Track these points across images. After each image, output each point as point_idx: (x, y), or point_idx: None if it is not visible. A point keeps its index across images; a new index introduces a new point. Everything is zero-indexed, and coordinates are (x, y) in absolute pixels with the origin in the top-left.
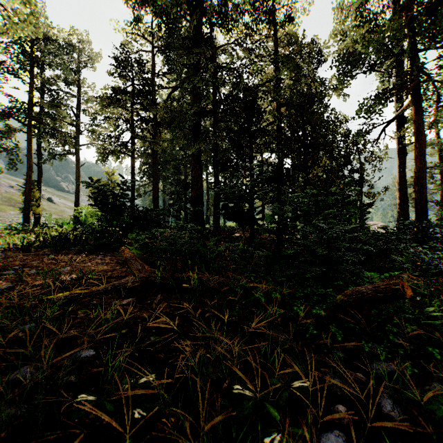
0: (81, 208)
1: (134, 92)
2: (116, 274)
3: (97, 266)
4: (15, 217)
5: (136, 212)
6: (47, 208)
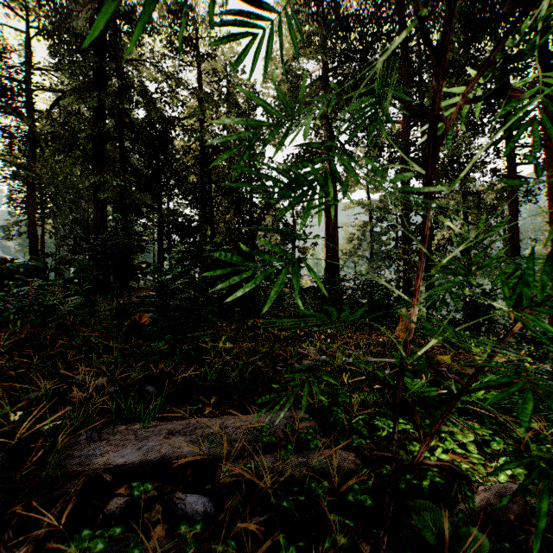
0: None
1: None
2: None
3: None
4: None
5: None
6: None
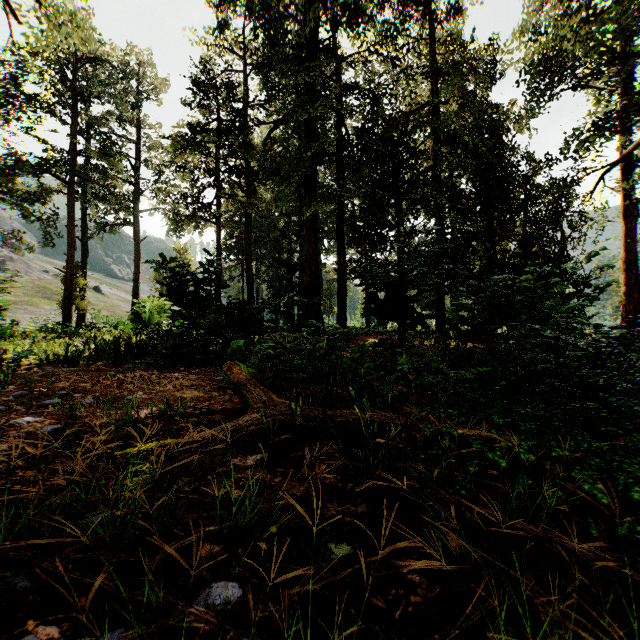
0: (143, 300)
1: (221, 129)
2: (216, 405)
3: (184, 392)
4: (51, 314)
5: (227, 306)
6: (94, 302)
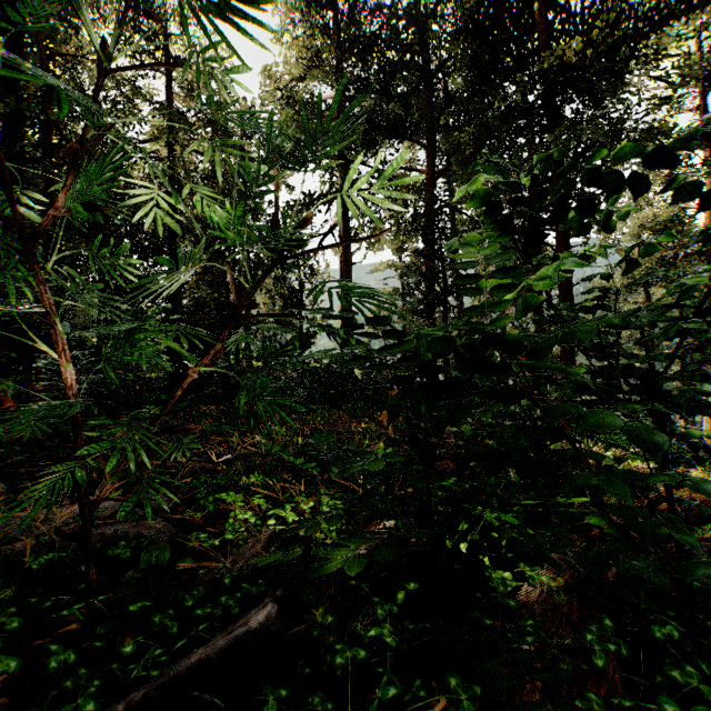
0: None
1: None
2: None
3: None
4: None
5: None
6: None
